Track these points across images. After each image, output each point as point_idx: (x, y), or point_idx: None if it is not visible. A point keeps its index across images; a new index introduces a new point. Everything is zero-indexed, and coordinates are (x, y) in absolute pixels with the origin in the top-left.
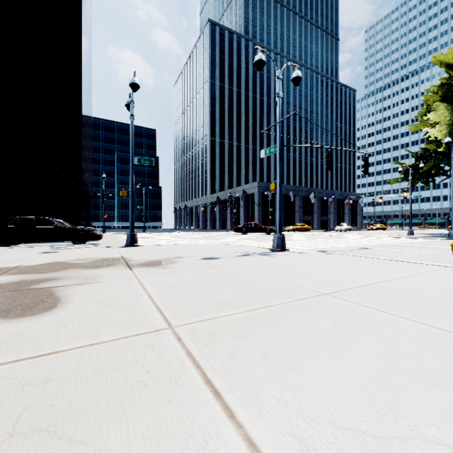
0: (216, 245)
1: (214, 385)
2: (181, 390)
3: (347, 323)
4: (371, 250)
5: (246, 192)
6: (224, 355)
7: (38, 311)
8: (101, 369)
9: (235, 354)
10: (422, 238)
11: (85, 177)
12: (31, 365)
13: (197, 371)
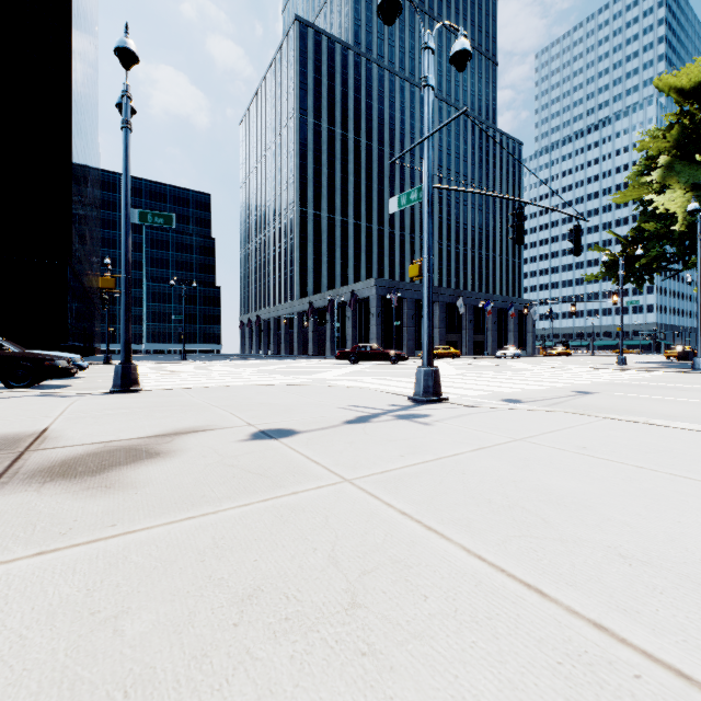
0: (300, 389)
1: None
2: None
3: None
4: (601, 396)
5: (357, 295)
6: None
7: None
8: None
9: None
10: (650, 371)
11: (82, 266)
12: None
13: None
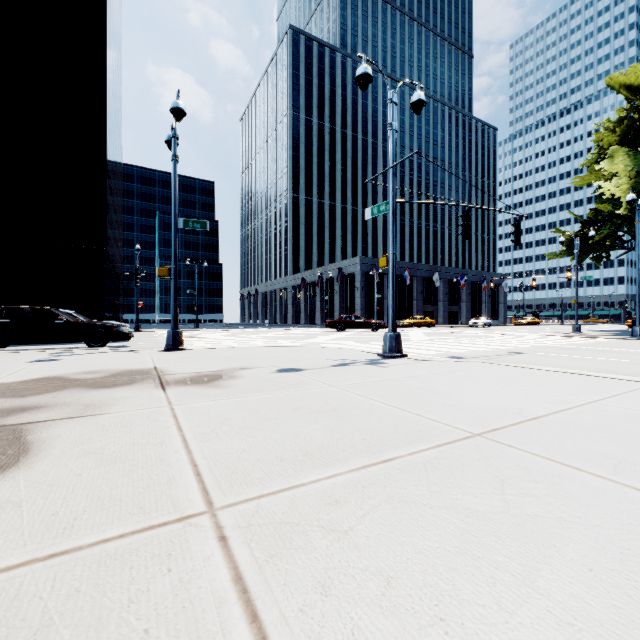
0: (299, 349)
1: None
2: None
3: (528, 496)
4: (527, 355)
5: (343, 272)
6: (308, 583)
7: None
8: (49, 627)
9: (329, 579)
10: (595, 338)
11: (112, 249)
12: None
13: (251, 633)
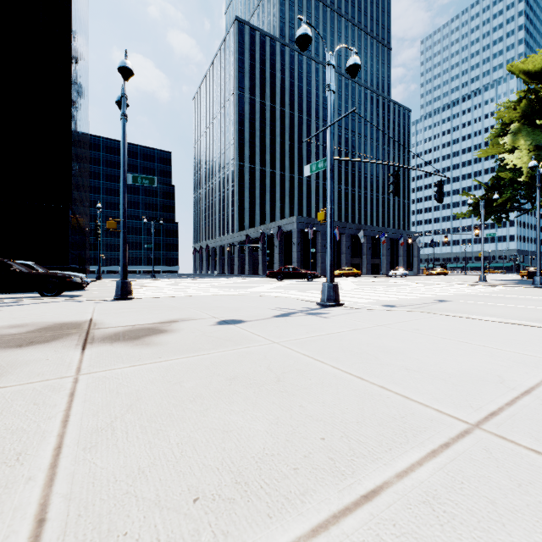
0: (242, 298)
1: None
2: None
3: None
4: (453, 303)
5: (282, 229)
6: None
7: None
8: None
9: None
10: (501, 286)
11: (78, 208)
12: None
13: None
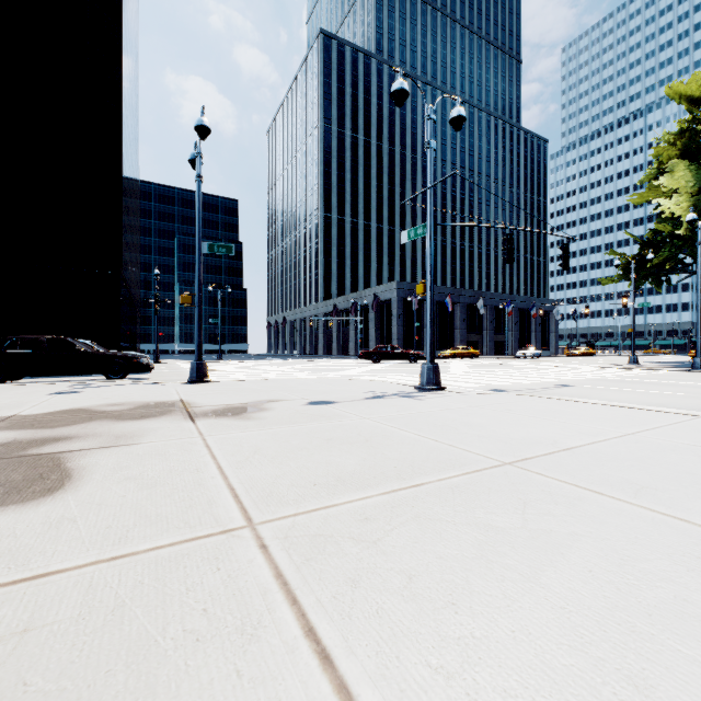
0: (331, 381)
1: (321, 639)
2: (262, 650)
3: (546, 516)
4: (575, 388)
5: (379, 298)
6: (340, 579)
7: (31, 496)
8: (123, 606)
9: (358, 576)
10: (652, 370)
11: (129, 273)
12: (1, 600)
13: (292, 611)
